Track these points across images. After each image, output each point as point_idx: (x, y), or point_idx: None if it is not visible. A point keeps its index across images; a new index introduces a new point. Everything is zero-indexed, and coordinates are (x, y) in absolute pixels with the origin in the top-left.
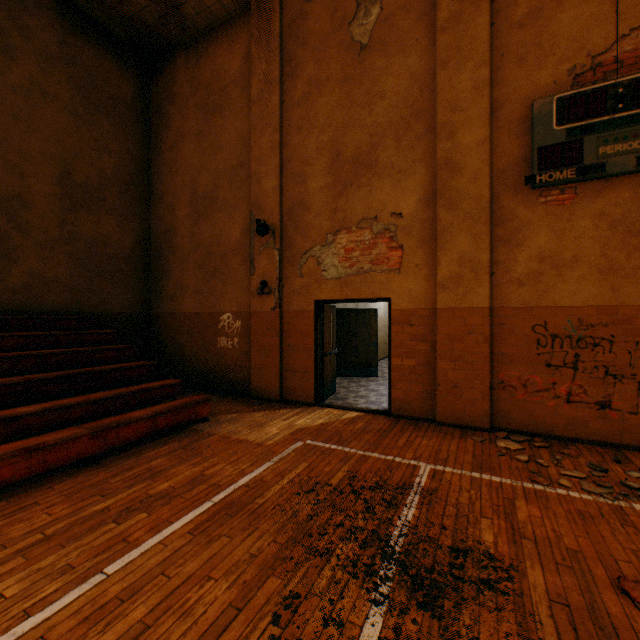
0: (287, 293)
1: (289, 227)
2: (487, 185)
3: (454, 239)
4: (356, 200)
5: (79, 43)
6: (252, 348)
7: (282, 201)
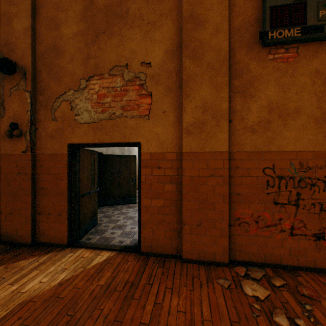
0: (40, 136)
1: (42, 71)
2: (227, 39)
3: (198, 87)
4: (108, 48)
5: None
6: (2, 192)
7: (35, 44)
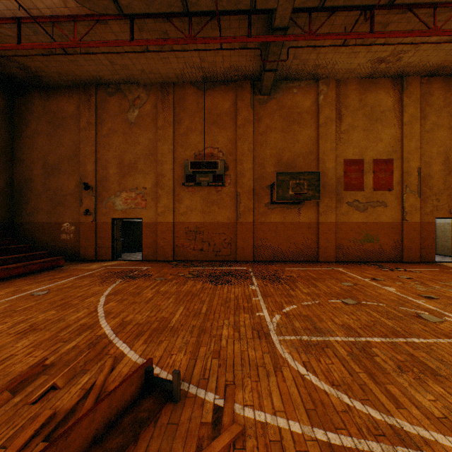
0: (99, 215)
1: (100, 187)
2: (172, 183)
3: (163, 199)
4: (129, 180)
5: None
6: (81, 238)
7: (97, 175)
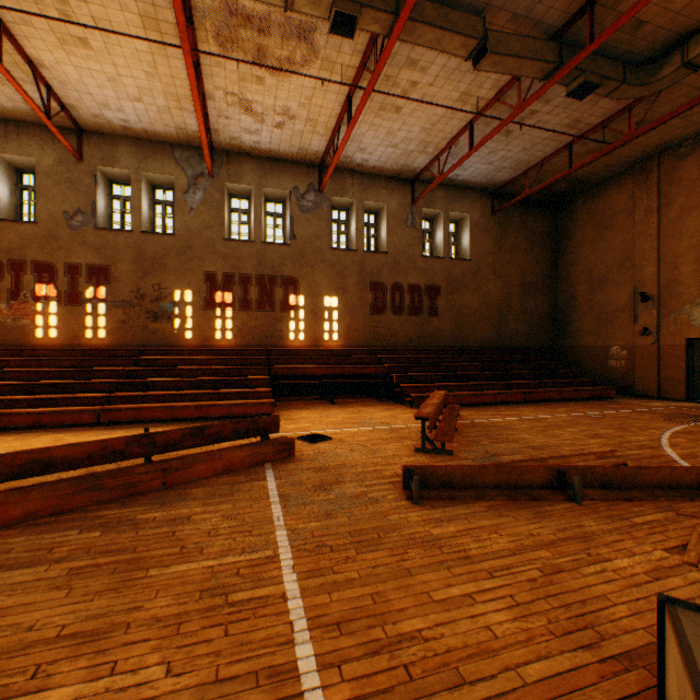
0: (662, 334)
1: (664, 295)
2: None
3: None
4: None
5: (526, 215)
6: (635, 366)
7: (658, 280)
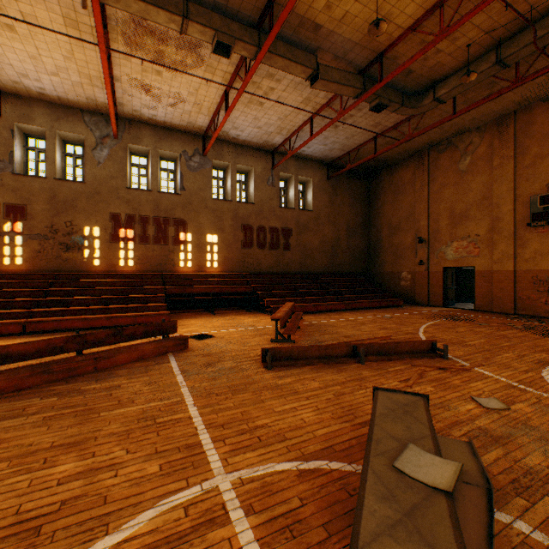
0: (430, 264)
1: (431, 239)
2: (512, 226)
3: (499, 245)
4: (460, 229)
5: (350, 181)
6: (415, 285)
7: (428, 229)
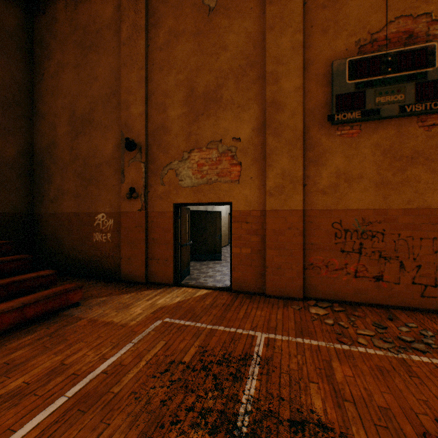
0: (151, 197)
1: (153, 145)
2: (301, 120)
3: (278, 159)
4: (206, 126)
5: None
6: (122, 241)
7: (147, 124)
